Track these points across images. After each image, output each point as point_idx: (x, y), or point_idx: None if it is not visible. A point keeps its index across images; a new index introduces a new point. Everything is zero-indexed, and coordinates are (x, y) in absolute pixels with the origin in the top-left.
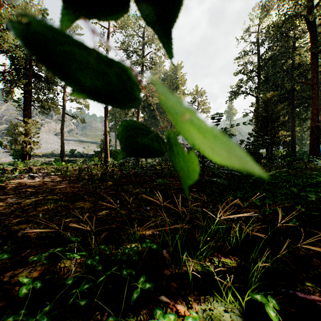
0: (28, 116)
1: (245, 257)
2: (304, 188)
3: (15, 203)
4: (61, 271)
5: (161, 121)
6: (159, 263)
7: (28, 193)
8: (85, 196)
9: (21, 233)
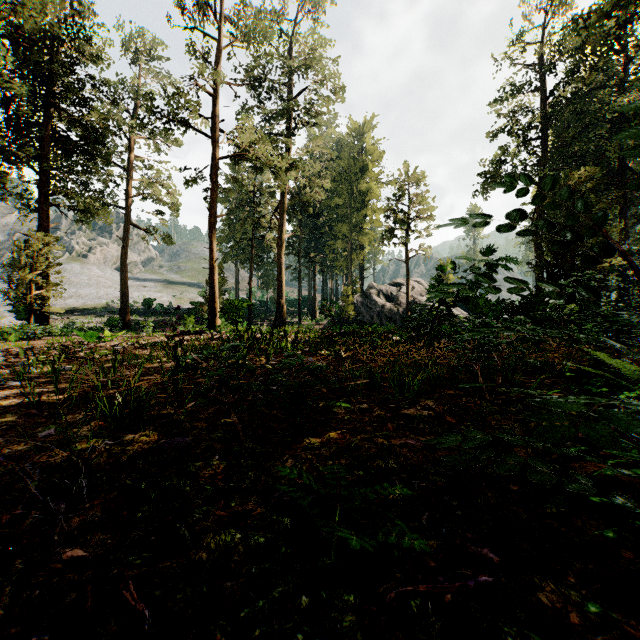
0: (44, 228)
1: None
2: None
3: None
4: None
5: (330, 239)
6: None
7: None
8: None
9: None
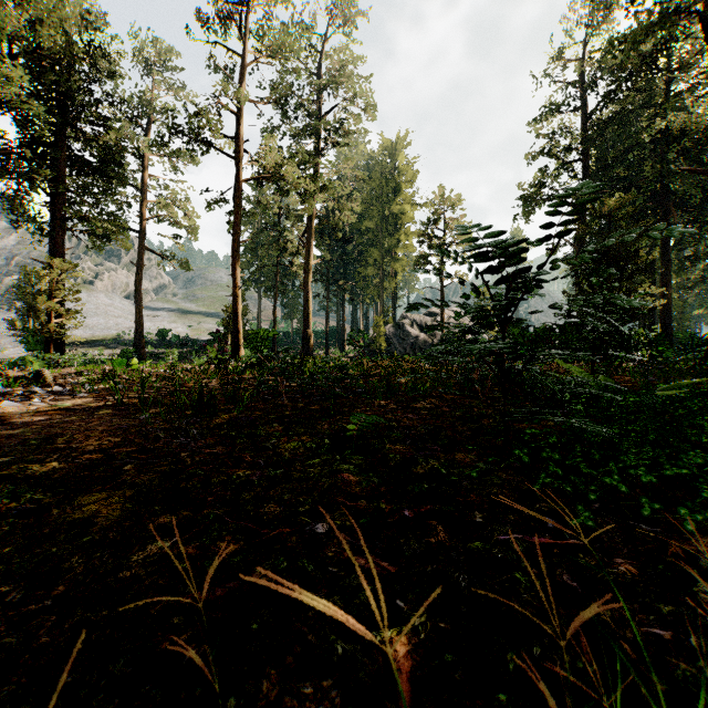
0: (59, 253)
1: None
2: None
3: None
4: None
5: (360, 265)
6: None
7: None
8: (127, 467)
9: None
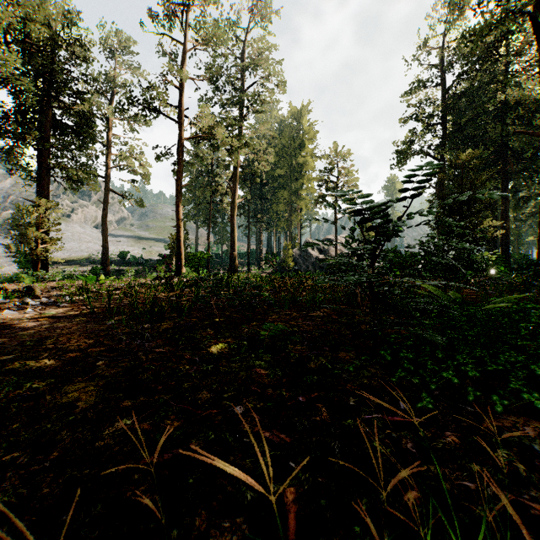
0: (44, 194)
1: None
2: None
3: None
4: None
5: (274, 203)
6: None
7: None
8: (99, 363)
9: None
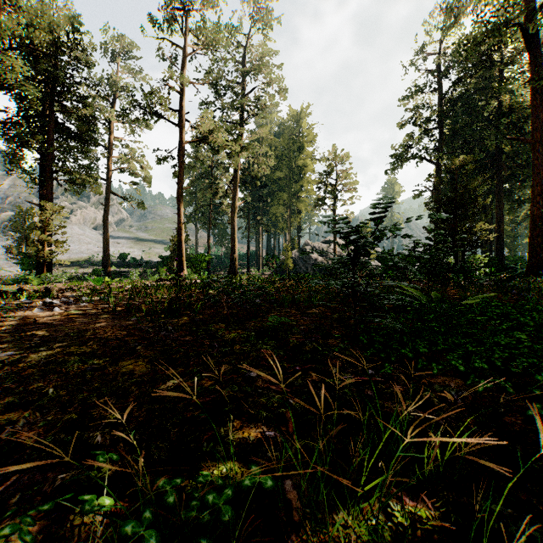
0: (48, 198)
1: (454, 499)
2: (540, 334)
3: (9, 363)
4: (73, 534)
5: (273, 205)
6: (279, 515)
7: (37, 340)
8: (138, 348)
9: (8, 433)
